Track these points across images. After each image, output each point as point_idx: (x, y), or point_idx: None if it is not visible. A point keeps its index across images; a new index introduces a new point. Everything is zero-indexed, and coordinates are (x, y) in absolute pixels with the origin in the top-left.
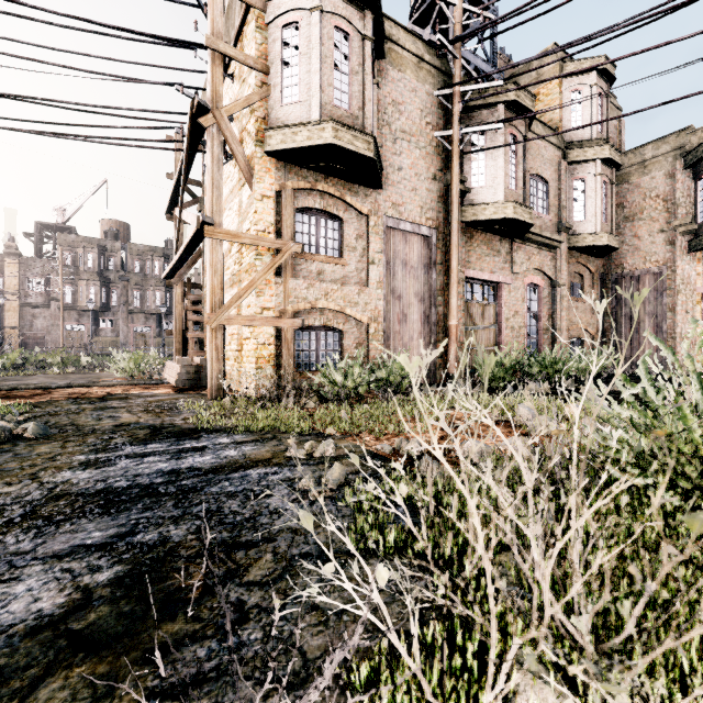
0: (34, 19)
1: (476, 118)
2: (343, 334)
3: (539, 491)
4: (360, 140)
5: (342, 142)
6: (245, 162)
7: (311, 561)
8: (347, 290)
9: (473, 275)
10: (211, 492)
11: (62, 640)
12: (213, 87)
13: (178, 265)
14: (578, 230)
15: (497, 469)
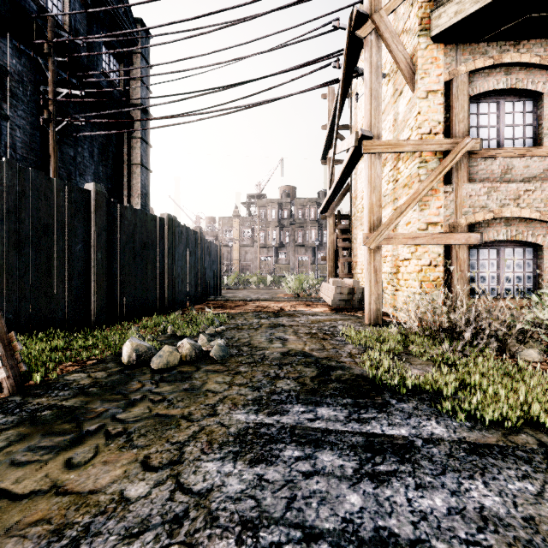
0: (234, 23)
1: None
2: (542, 250)
3: None
4: None
5: None
6: (406, 60)
7: None
8: None
9: None
10: None
11: None
12: None
13: (332, 198)
14: None
15: None
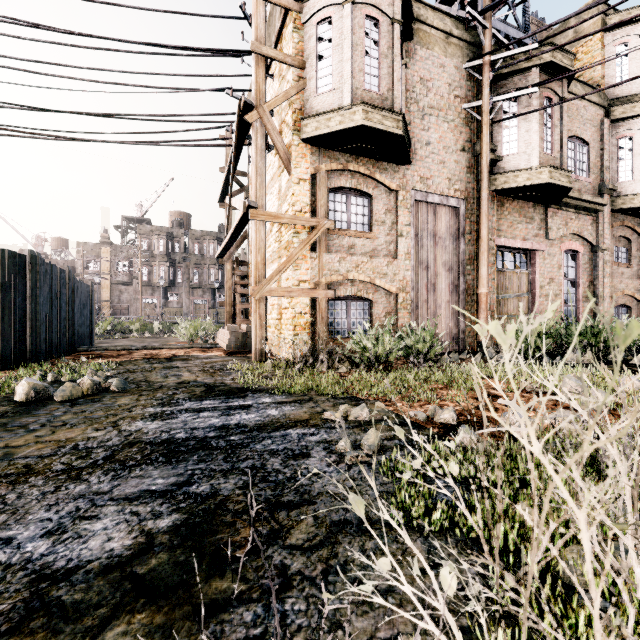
0: (119, 50)
1: (507, 85)
2: (372, 303)
3: (604, 475)
4: (389, 119)
5: (372, 122)
6: (284, 150)
7: (351, 530)
8: (376, 262)
9: (504, 243)
10: (255, 449)
11: (127, 583)
12: (257, 86)
13: (228, 245)
14: (624, 191)
15: (546, 446)
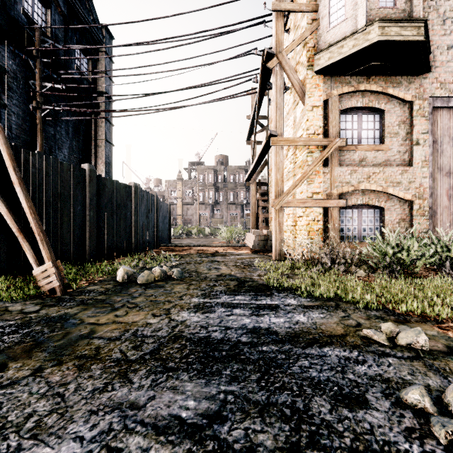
0: (182, 44)
1: None
2: (384, 211)
3: None
4: (408, 28)
5: (388, 36)
6: (299, 84)
7: None
8: (389, 172)
9: None
10: (292, 373)
11: None
12: (276, 38)
13: (253, 171)
14: None
15: None
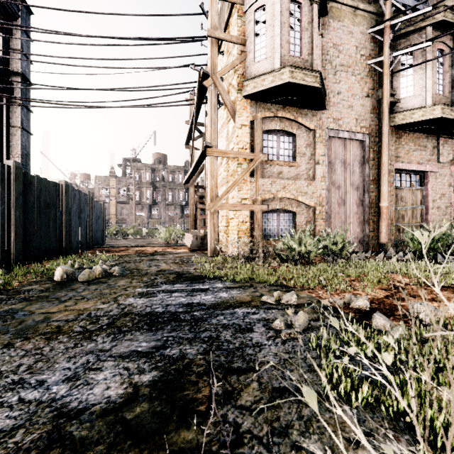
0: (120, 45)
1: (404, 42)
2: (296, 215)
3: None
4: (309, 76)
5: (296, 80)
6: (231, 104)
7: (289, 397)
8: (299, 184)
9: (402, 166)
10: (212, 323)
11: (118, 426)
12: (211, 60)
13: (191, 175)
14: None
15: None
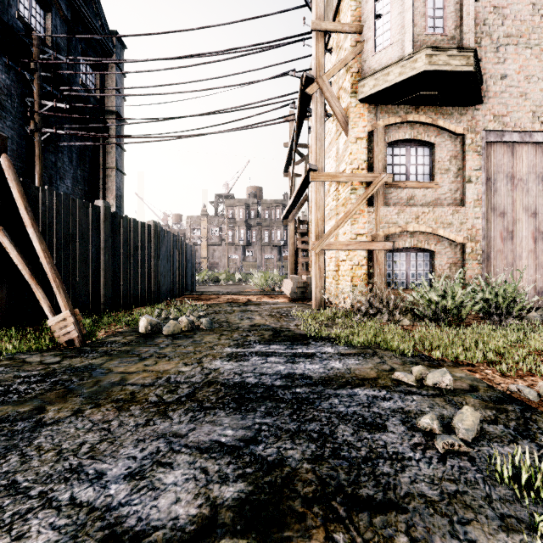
0: (210, 62)
1: None
2: (434, 254)
3: None
4: (457, 57)
5: (436, 66)
6: (342, 113)
7: None
8: (439, 212)
9: None
10: (322, 408)
11: None
12: (317, 60)
13: (291, 207)
14: None
15: None
